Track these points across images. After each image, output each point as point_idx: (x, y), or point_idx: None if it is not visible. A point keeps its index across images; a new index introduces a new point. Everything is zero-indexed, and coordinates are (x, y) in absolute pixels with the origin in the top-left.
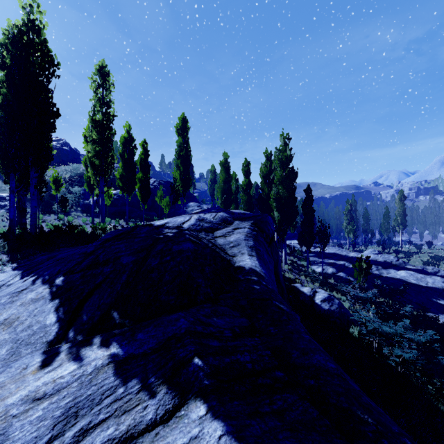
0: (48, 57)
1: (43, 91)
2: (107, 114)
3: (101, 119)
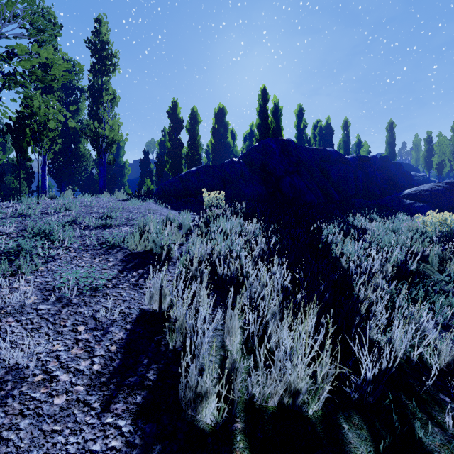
0: (331, 130)
1: (330, 140)
2: (347, 137)
3: (345, 140)
